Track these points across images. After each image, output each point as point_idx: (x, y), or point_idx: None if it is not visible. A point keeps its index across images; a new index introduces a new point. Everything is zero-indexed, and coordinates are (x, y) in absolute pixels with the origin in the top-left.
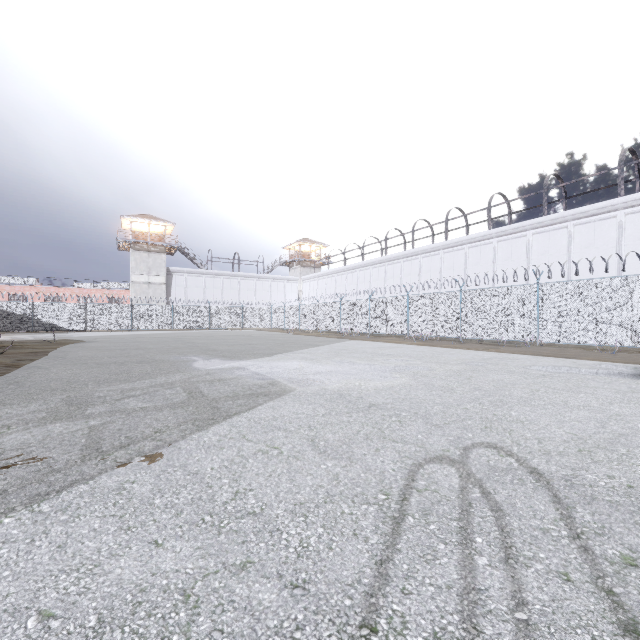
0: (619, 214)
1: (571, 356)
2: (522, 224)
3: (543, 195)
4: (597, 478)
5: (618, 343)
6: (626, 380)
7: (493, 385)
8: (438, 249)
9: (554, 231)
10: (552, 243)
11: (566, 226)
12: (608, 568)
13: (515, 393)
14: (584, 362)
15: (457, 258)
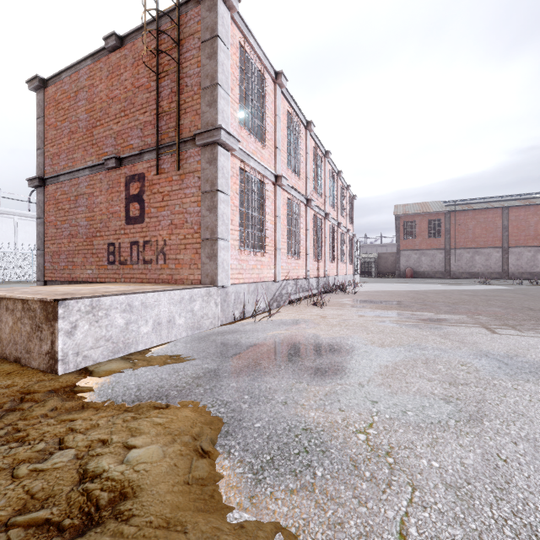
0: None
1: None
2: None
3: None
4: None
5: None
6: None
7: None
8: None
9: (6, 218)
10: (5, 225)
11: (14, 218)
12: None
13: None
14: None
15: None
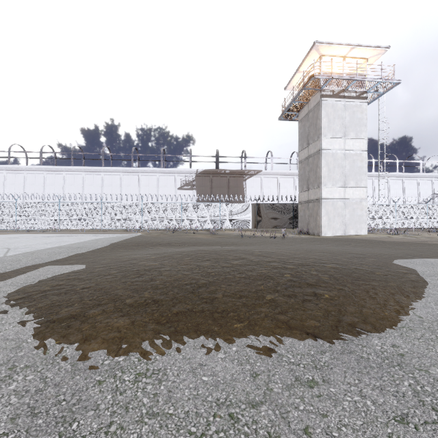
0: (102, 174)
1: (66, 233)
2: (61, 167)
3: (72, 155)
4: (22, 247)
5: (90, 228)
6: (67, 237)
7: (15, 241)
8: (2, 169)
9: (77, 175)
10: (76, 181)
11: (82, 174)
12: (10, 251)
13: (21, 242)
14: (65, 234)
15: (18, 178)
